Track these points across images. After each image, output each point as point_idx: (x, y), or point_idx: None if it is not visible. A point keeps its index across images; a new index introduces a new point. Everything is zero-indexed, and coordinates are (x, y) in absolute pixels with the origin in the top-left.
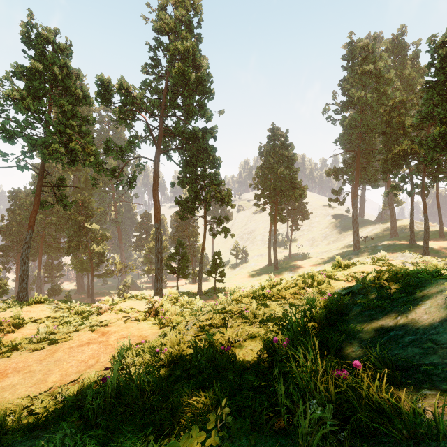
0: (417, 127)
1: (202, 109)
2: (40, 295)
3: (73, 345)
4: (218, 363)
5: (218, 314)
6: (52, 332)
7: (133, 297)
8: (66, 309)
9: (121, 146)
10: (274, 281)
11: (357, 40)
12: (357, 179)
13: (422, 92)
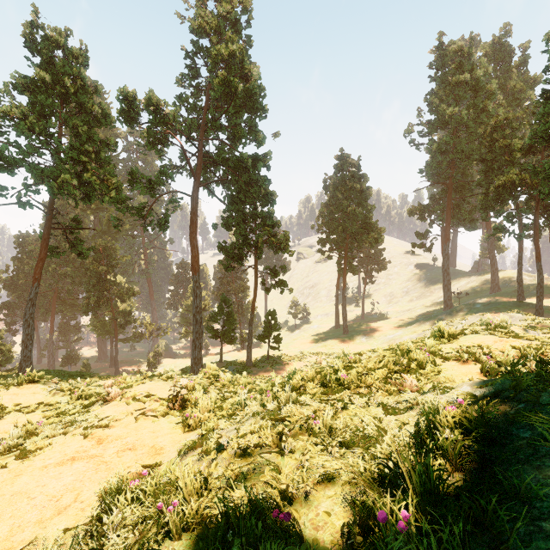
0: (527, 152)
1: (253, 130)
2: (33, 372)
3: (50, 462)
4: None
5: (270, 421)
6: (33, 432)
7: (155, 376)
8: (67, 391)
9: (150, 177)
10: (351, 357)
11: (449, 42)
12: (448, 219)
13: (535, 107)
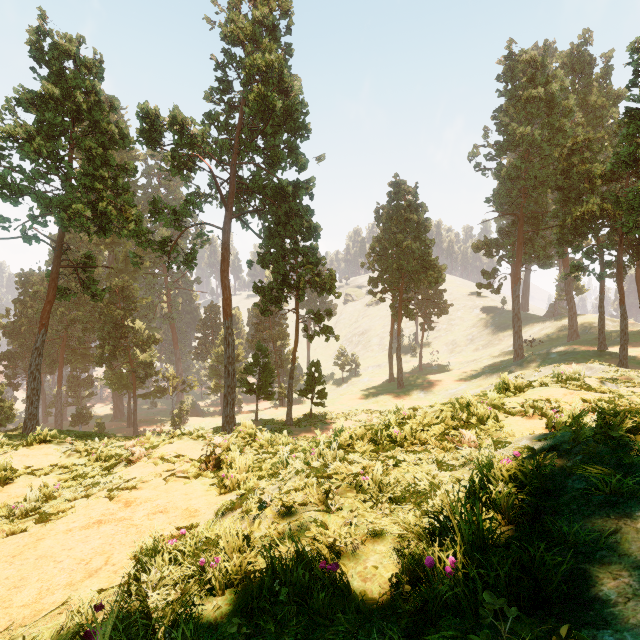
0: (610, 178)
1: (293, 153)
2: (45, 431)
3: (74, 525)
4: (315, 601)
5: (316, 479)
6: (50, 496)
7: (184, 434)
8: (84, 452)
9: (175, 207)
10: (405, 413)
11: (520, 51)
12: (519, 256)
13: (618, 126)
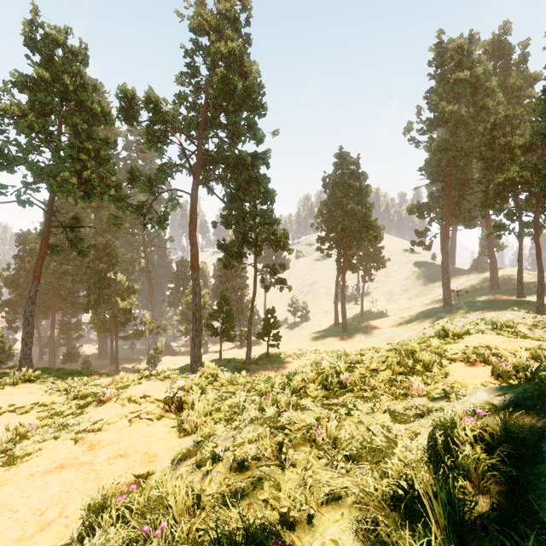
0: (528, 149)
1: (252, 128)
2: (29, 371)
3: (37, 470)
4: None
5: (270, 429)
6: (24, 435)
7: (152, 375)
8: (64, 391)
9: (150, 175)
10: (353, 358)
11: (449, 40)
12: (448, 217)
13: (535, 104)
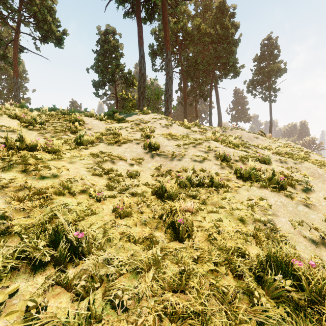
0: None
1: (21, 86)
2: None
3: None
4: None
5: None
6: None
7: None
8: None
9: None
10: None
11: None
12: None
13: None
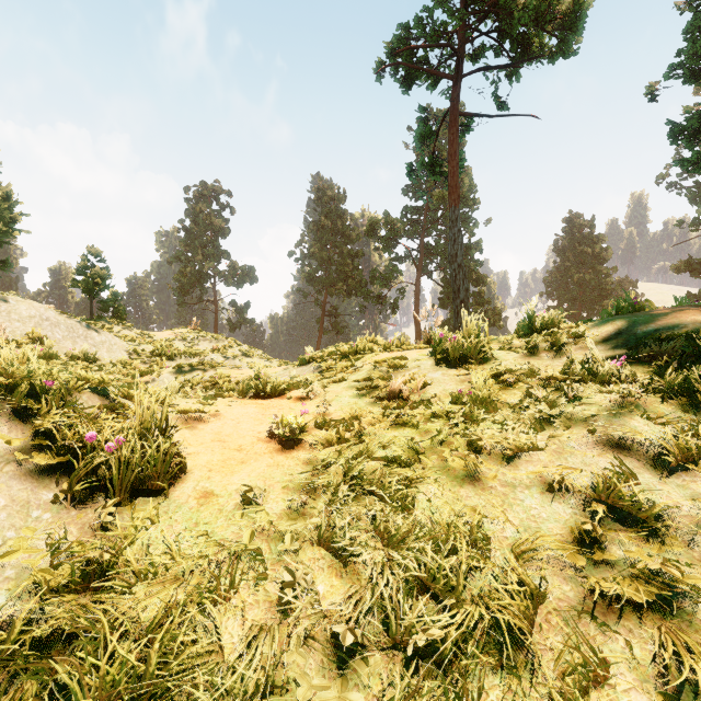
0: None
1: (466, 222)
2: None
3: None
4: None
5: None
6: None
7: None
8: None
9: (386, 274)
10: None
11: None
12: None
13: None
